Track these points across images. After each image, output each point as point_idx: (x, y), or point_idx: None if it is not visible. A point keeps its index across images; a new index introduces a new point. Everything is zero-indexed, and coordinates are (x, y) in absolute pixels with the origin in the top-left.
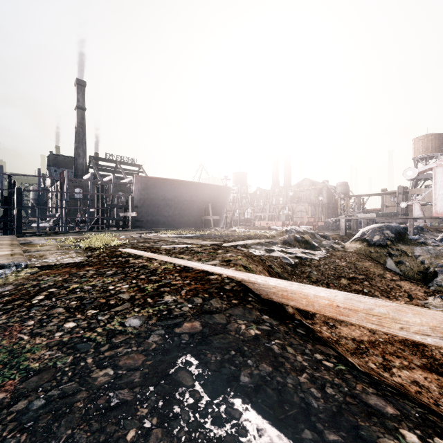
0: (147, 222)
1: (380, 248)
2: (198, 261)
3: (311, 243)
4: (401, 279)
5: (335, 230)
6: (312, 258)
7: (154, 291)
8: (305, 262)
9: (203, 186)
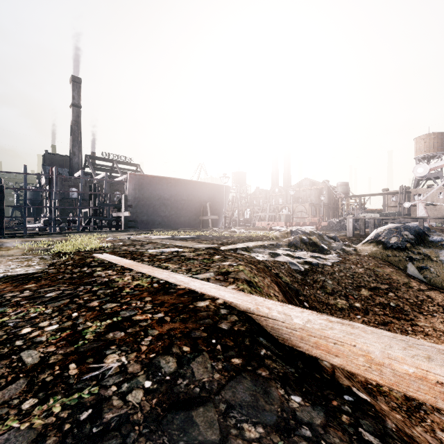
0: (142, 222)
1: (398, 252)
2: (186, 274)
3: (320, 246)
4: (429, 288)
5: (339, 230)
6: (324, 264)
7: (95, 340)
8: (317, 269)
9: (201, 185)
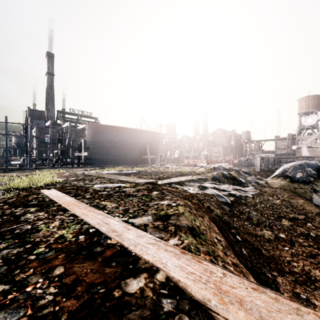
0: (98, 160)
1: (304, 185)
2: (121, 217)
3: (239, 180)
4: None
5: (247, 166)
6: (246, 196)
7: None
8: (241, 200)
9: (143, 132)
